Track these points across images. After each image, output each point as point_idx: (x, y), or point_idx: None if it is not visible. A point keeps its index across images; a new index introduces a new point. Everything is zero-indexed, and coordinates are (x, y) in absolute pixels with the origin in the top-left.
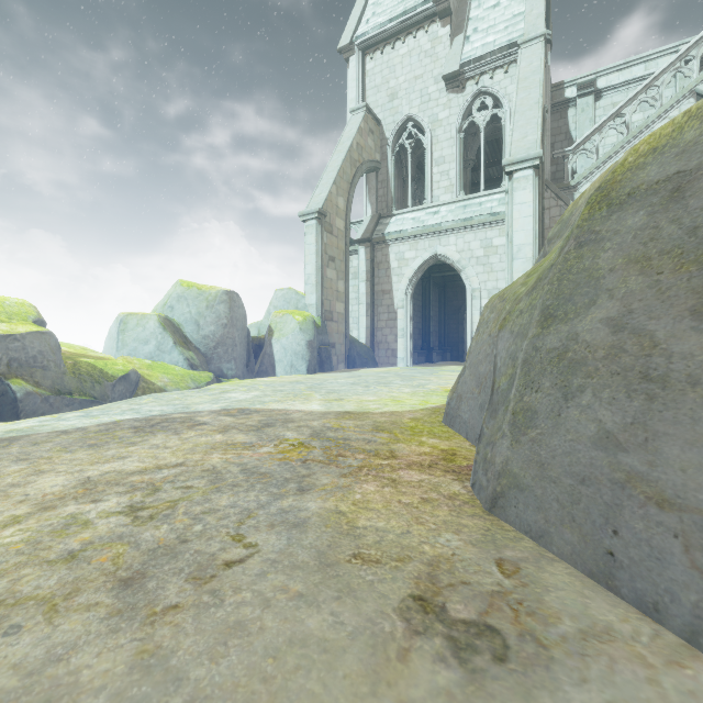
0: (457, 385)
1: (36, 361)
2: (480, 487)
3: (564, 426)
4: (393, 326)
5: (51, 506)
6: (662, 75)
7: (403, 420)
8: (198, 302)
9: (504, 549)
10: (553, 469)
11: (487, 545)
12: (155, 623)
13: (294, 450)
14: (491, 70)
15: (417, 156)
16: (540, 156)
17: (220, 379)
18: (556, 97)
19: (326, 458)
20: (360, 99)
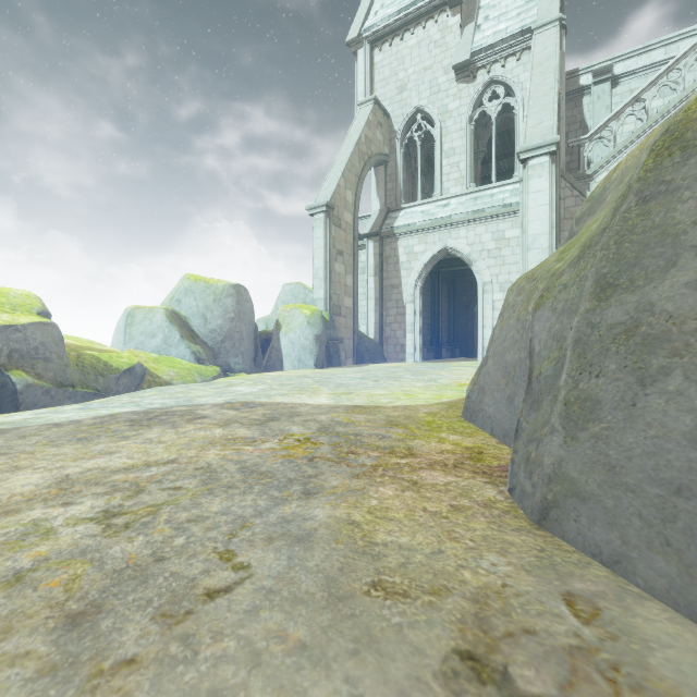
0: (478, 376)
1: (38, 353)
2: (522, 493)
3: (642, 419)
4: (402, 321)
5: (14, 510)
6: (685, 57)
7: (418, 414)
8: (205, 296)
9: (570, 579)
10: (629, 474)
11: (545, 572)
12: (97, 690)
13: (300, 447)
14: (503, 59)
15: (426, 149)
16: (557, 142)
17: (227, 373)
18: (570, 85)
19: (336, 456)
20: (369, 92)
